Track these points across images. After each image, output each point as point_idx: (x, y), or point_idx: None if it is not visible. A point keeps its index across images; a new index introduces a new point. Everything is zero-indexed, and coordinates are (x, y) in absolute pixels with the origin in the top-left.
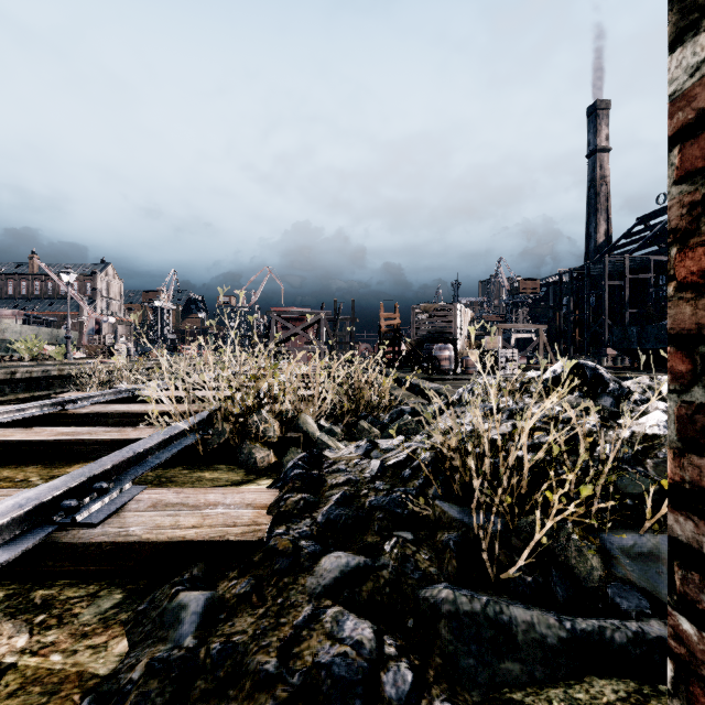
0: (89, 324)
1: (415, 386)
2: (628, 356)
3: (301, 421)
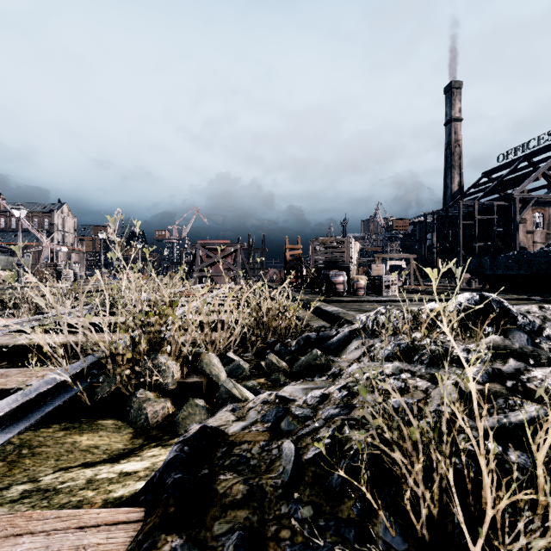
0: (45, 253)
1: (317, 308)
2: (482, 280)
3: (204, 362)
